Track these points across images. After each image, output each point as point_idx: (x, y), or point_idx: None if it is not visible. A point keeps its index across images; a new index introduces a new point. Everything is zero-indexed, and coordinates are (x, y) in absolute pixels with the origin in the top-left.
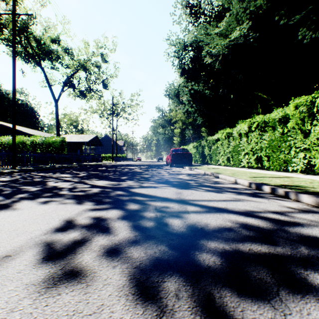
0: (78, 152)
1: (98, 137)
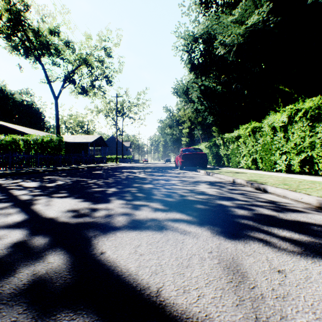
0: (82, 153)
1: (102, 138)
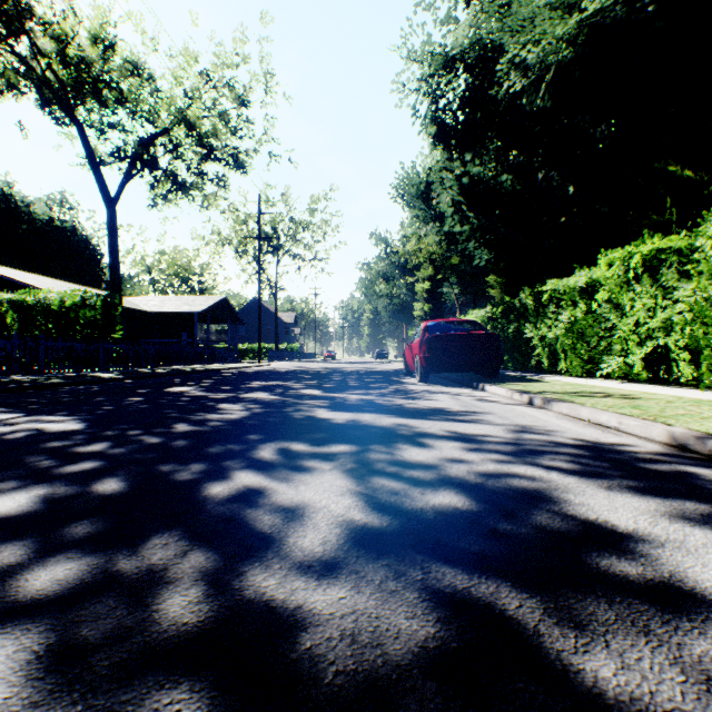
0: (181, 338)
1: (229, 302)
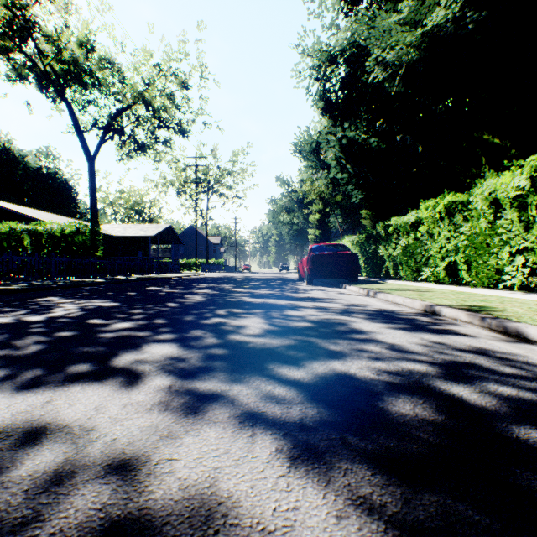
0: (138, 255)
1: (173, 229)
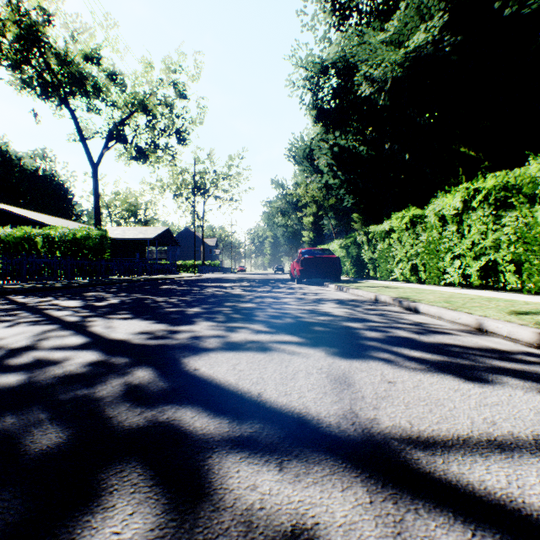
0: (136, 257)
1: (171, 232)
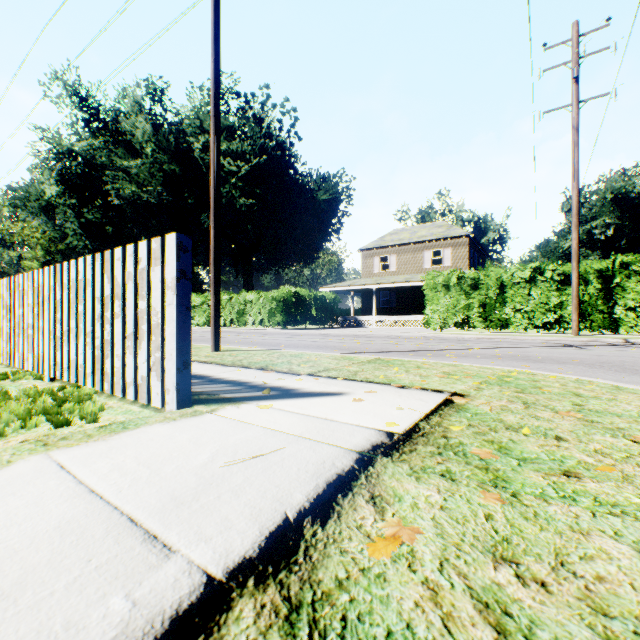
0: None
1: None
